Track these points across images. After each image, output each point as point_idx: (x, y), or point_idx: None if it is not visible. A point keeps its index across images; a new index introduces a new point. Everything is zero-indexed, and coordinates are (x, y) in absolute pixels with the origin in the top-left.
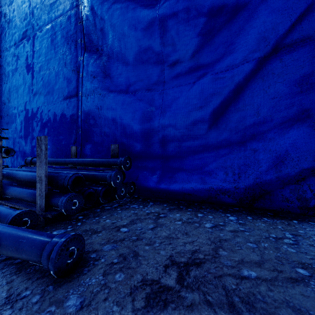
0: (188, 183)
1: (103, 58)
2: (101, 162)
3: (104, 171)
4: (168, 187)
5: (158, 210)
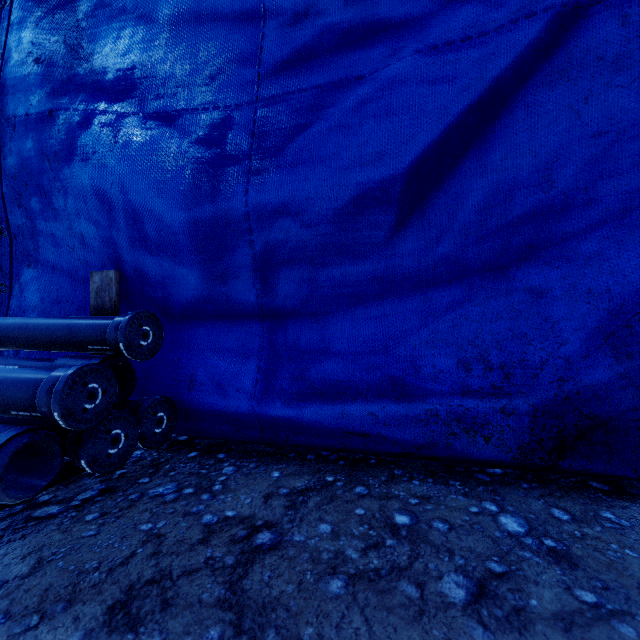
0: (352, 400)
1: (80, 7)
2: (49, 330)
3: (50, 363)
4: (284, 412)
5: (249, 508)
